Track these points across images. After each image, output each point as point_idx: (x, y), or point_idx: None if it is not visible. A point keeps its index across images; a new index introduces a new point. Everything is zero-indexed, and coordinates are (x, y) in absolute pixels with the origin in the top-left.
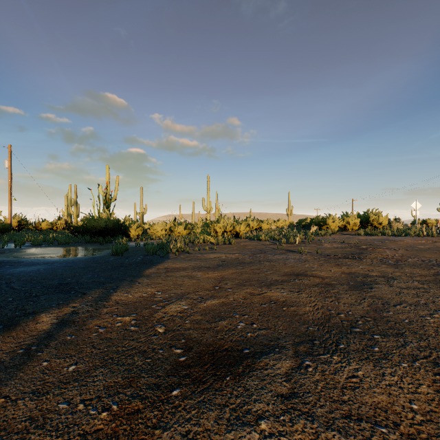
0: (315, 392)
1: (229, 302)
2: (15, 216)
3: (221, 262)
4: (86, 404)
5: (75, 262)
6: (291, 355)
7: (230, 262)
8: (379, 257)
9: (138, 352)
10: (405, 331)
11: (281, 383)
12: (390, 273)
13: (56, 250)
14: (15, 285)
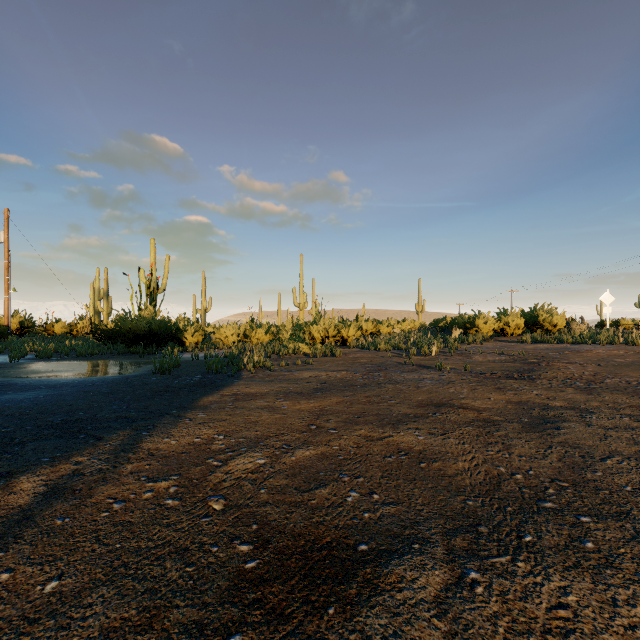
0: None
1: (333, 453)
2: (15, 315)
3: (320, 384)
4: None
5: (96, 385)
6: (441, 557)
7: (334, 385)
8: (560, 376)
9: (174, 551)
10: (632, 509)
11: (430, 623)
12: (582, 403)
13: (71, 366)
14: None
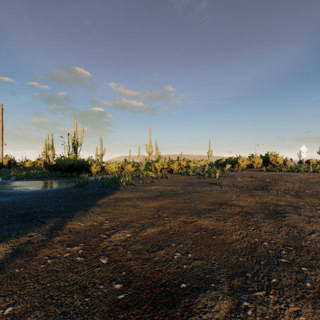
0: None
1: (166, 230)
2: (6, 157)
3: (160, 193)
4: None
5: (44, 193)
6: (227, 291)
7: (167, 193)
8: (282, 189)
9: (79, 288)
10: None
11: None
12: (295, 203)
13: (33, 183)
14: None
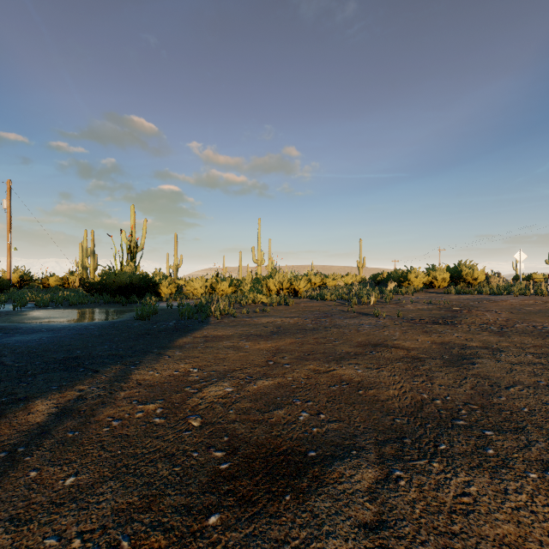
0: (413, 520)
1: (288, 383)
2: (16, 270)
3: (276, 328)
4: (84, 539)
5: (88, 329)
6: (374, 460)
7: (288, 329)
8: (477, 322)
9: (163, 456)
10: (527, 425)
11: (363, 505)
12: (494, 344)
13: (65, 313)
14: (7, 360)
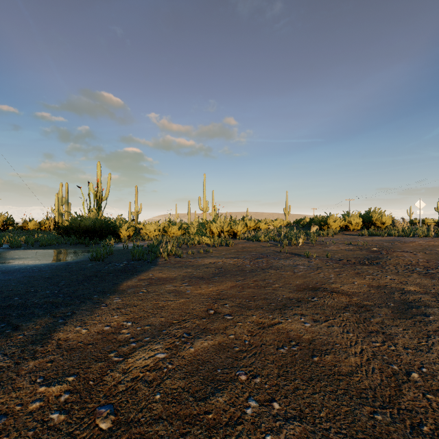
0: None
1: (229, 344)
2: (0, 216)
3: (218, 269)
4: None
5: (41, 271)
6: None
7: (228, 270)
8: (401, 263)
9: None
10: None
11: None
12: (431, 288)
13: (32, 253)
14: None
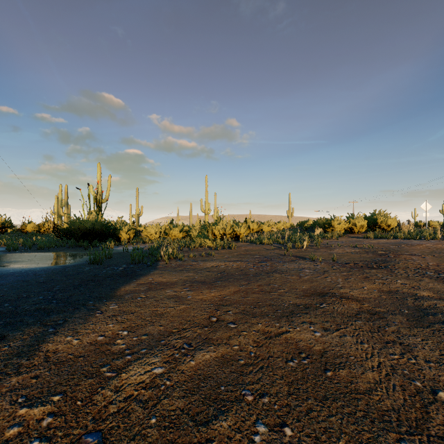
0: None
1: (234, 356)
2: None
3: (220, 273)
4: None
5: (36, 275)
6: None
7: (231, 274)
8: (410, 266)
9: None
10: None
11: None
12: None
13: (29, 257)
14: None
